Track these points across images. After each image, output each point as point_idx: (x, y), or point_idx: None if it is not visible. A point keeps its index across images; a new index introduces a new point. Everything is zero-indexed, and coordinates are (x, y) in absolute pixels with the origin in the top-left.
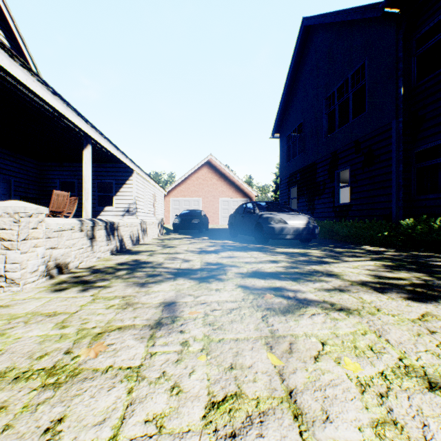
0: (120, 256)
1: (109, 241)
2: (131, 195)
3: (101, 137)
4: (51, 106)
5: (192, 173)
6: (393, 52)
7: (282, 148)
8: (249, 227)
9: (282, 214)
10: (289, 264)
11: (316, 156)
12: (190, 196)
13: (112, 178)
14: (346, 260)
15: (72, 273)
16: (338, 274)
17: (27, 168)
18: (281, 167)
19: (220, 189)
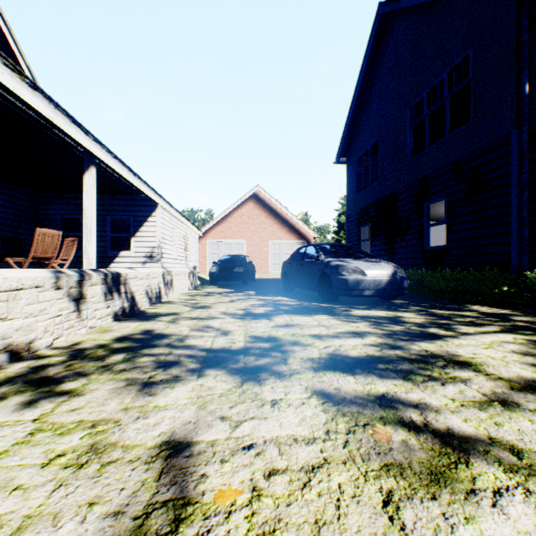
0: (126, 324)
1: (110, 301)
2: (154, 236)
3: (110, 156)
4: (29, 106)
5: (234, 209)
6: (512, 35)
7: (350, 176)
8: (311, 279)
9: (357, 261)
10: (381, 339)
11: (397, 185)
12: (232, 238)
13: (130, 213)
14: (465, 332)
15: (33, 360)
16: (472, 362)
17: (18, 200)
18: (348, 201)
19: (270, 229)
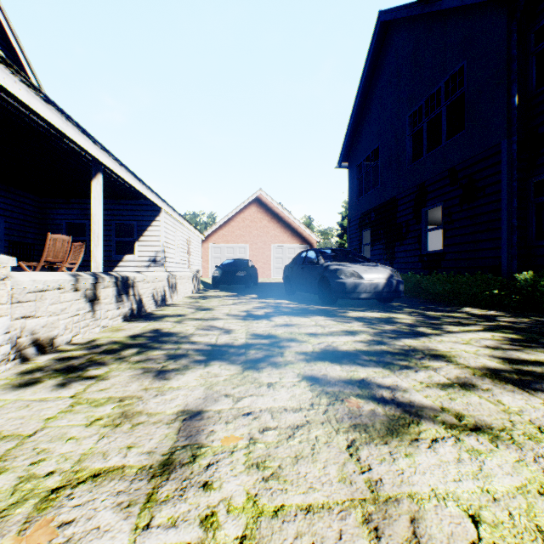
0: (135, 324)
1: (120, 303)
2: (158, 240)
3: (116, 164)
4: (42, 118)
5: (237, 212)
6: (503, 48)
7: (352, 180)
8: (311, 282)
9: (355, 265)
10: (371, 337)
11: (397, 190)
12: (235, 242)
13: (134, 218)
14: (449, 331)
15: (57, 353)
16: (447, 355)
17: (24, 205)
18: (350, 205)
19: (273, 233)
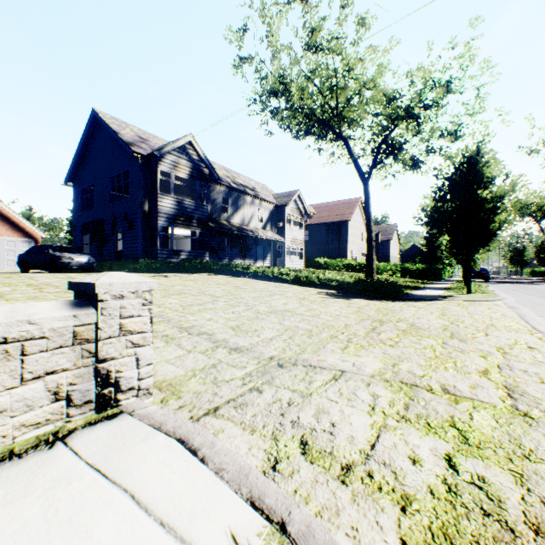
0: None
1: None
2: None
3: None
4: None
5: None
6: (139, 174)
7: (77, 198)
8: (45, 263)
9: (72, 254)
10: None
11: (105, 215)
12: None
13: None
14: None
15: None
16: None
17: None
18: (76, 215)
19: None
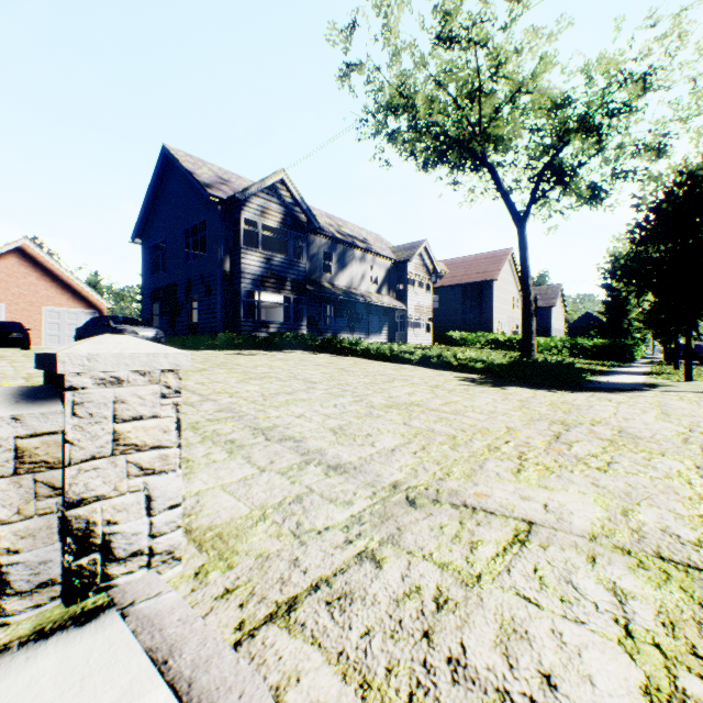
0: None
1: None
2: None
3: None
4: None
5: None
6: (218, 224)
7: (146, 258)
8: None
9: (136, 327)
10: None
11: (177, 278)
12: None
13: None
14: None
15: None
16: None
17: None
18: (144, 279)
19: (46, 294)
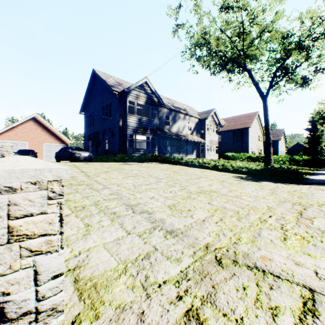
0: None
1: None
2: None
3: None
4: None
5: (20, 124)
6: (117, 104)
7: (86, 120)
8: (67, 157)
9: (80, 152)
10: None
11: (99, 129)
12: (18, 140)
13: None
14: None
15: None
16: None
17: None
18: (85, 130)
19: (44, 137)
